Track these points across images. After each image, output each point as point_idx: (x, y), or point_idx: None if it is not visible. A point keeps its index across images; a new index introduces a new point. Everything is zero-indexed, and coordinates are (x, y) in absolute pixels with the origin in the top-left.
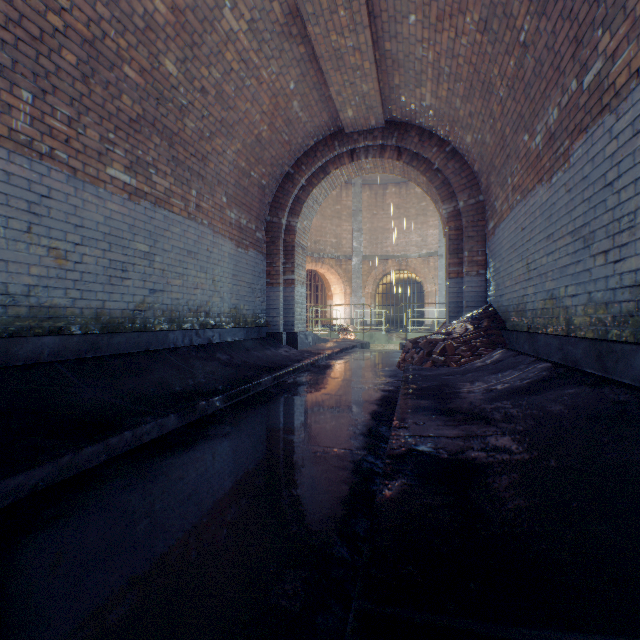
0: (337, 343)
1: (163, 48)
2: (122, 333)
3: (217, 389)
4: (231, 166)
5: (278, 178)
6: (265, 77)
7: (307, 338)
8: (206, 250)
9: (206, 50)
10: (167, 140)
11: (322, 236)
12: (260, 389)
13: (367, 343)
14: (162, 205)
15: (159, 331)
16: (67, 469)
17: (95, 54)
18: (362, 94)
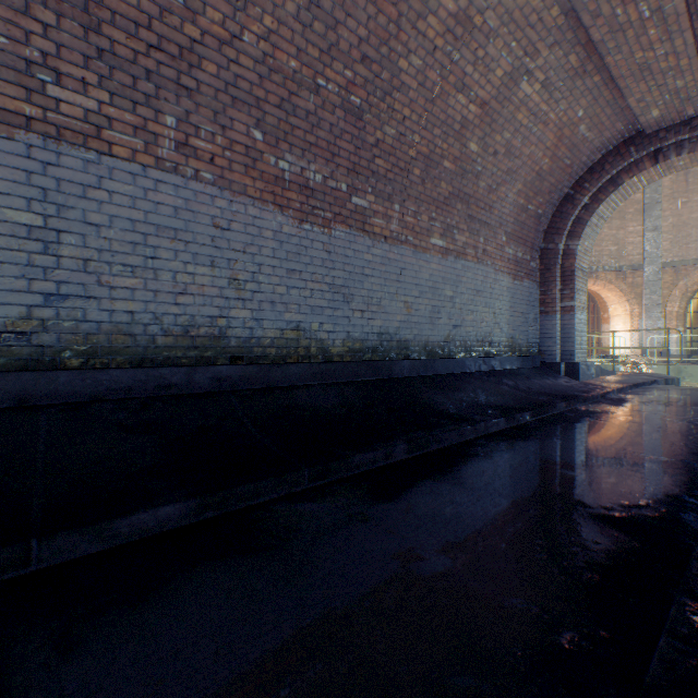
0: (627, 377)
1: (469, 136)
2: (439, 359)
3: (521, 406)
4: (510, 207)
5: (554, 203)
6: (551, 118)
7: (588, 369)
8: (488, 287)
9: (500, 121)
10: (464, 204)
11: (594, 245)
12: (555, 412)
13: (674, 379)
14: (460, 257)
15: (459, 358)
16: (461, 436)
17: (428, 163)
18: (674, 90)
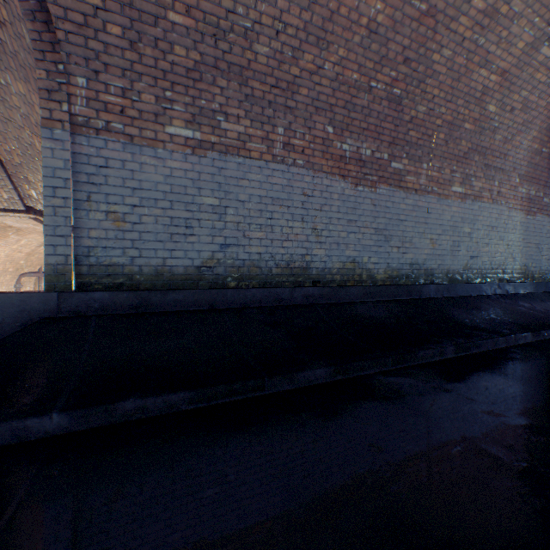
0: None
1: (488, 100)
2: (459, 284)
3: (544, 324)
4: (524, 152)
5: None
6: None
7: None
8: (502, 223)
9: (518, 83)
10: (481, 155)
11: None
12: None
13: None
14: (476, 199)
15: (476, 283)
16: (494, 344)
17: (451, 127)
18: None
